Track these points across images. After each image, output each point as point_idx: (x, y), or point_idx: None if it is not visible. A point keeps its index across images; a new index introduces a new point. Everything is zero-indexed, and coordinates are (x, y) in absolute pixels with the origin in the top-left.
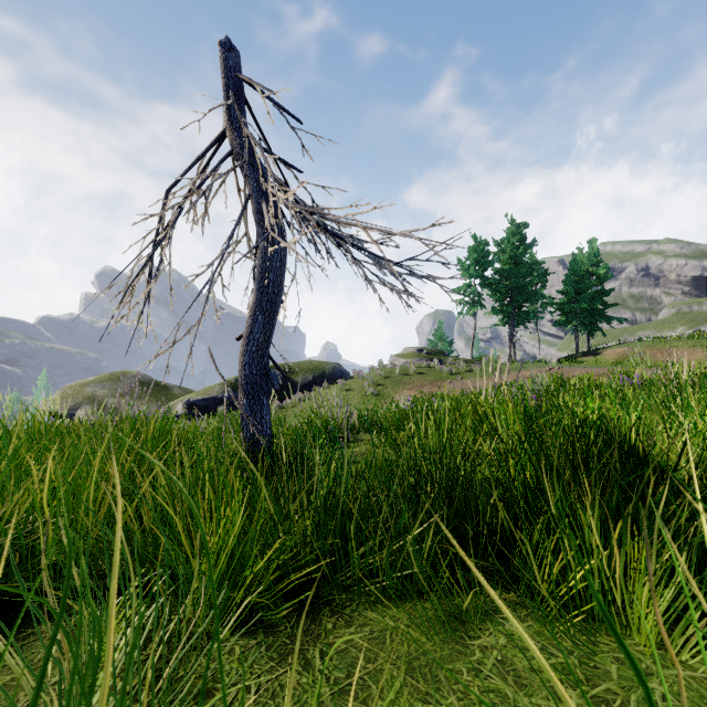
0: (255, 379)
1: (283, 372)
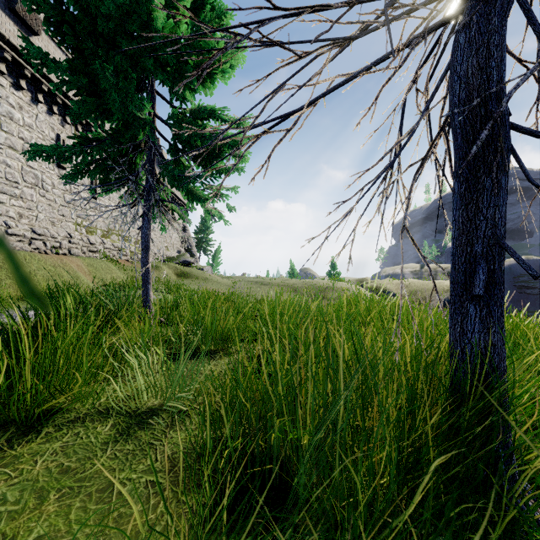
0: (457, 276)
1: (527, 269)
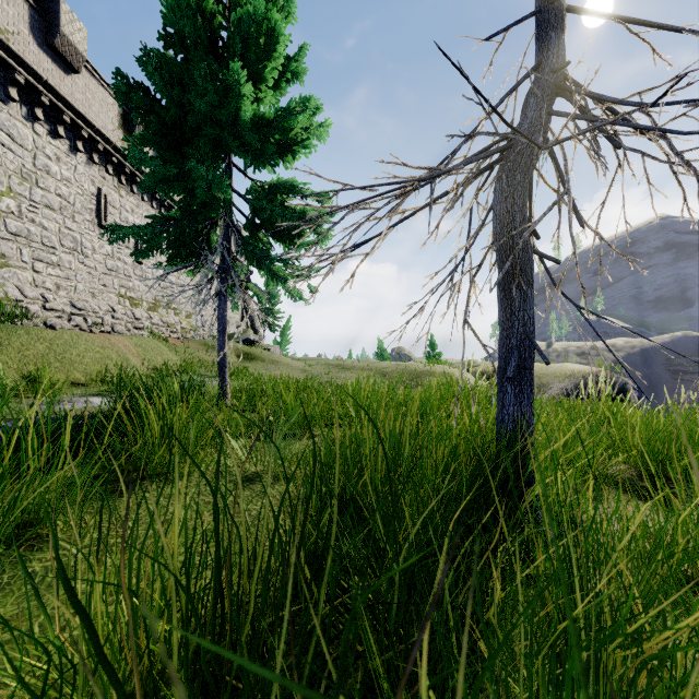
0: (500, 363)
1: (542, 358)
